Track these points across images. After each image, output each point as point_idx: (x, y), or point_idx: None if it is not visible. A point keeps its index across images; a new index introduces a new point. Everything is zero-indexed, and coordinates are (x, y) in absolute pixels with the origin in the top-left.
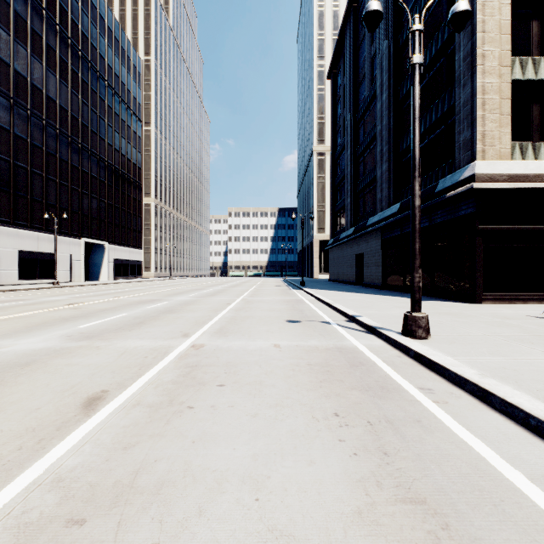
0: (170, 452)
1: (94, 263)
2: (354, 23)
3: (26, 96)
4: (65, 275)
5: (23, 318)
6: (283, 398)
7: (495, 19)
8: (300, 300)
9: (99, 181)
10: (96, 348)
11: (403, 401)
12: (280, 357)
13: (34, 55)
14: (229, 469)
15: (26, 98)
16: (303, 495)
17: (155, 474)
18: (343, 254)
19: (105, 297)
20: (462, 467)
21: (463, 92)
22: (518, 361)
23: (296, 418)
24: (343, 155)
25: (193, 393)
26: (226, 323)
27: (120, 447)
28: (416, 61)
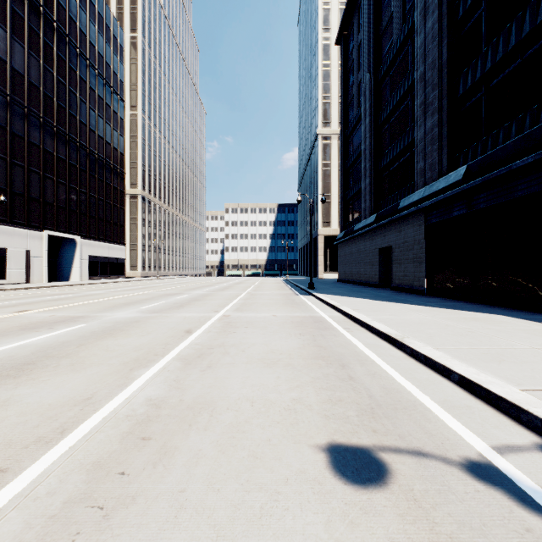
0: None
1: (64, 260)
2: None
3: None
4: (19, 275)
5: None
6: None
7: None
8: (320, 320)
9: (68, 164)
10: None
11: None
12: None
13: None
14: None
15: None
16: None
17: None
18: (359, 249)
19: (5, 310)
20: None
21: None
22: None
23: None
24: (357, 130)
25: None
26: (71, 495)
27: None
28: None
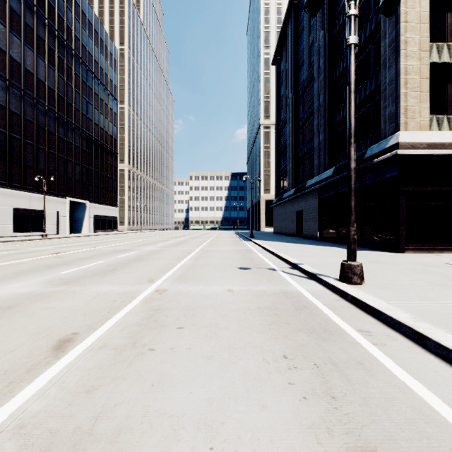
0: (130, 396)
1: (77, 218)
2: (295, 17)
3: (20, 78)
4: (52, 229)
5: (12, 265)
6: (236, 340)
7: (416, 10)
8: (250, 250)
9: (81, 150)
10: (72, 293)
11: (345, 343)
12: (233, 301)
13: (26, 44)
14: (185, 414)
15: (20, 80)
16: (257, 444)
17: (113, 420)
18: (286, 211)
19: (85, 247)
20: (407, 412)
21: (388, 73)
22: (444, 305)
23: (248, 360)
24: (286, 128)
25: (154, 336)
26: (186, 270)
27: (83, 390)
28: (351, 42)
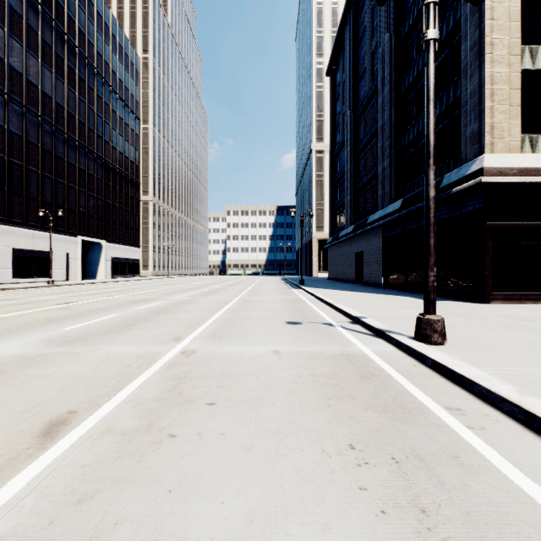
0: (137, 509)
1: (91, 261)
2: (354, 18)
3: (21, 92)
4: (61, 274)
5: (6, 319)
6: (285, 422)
7: (505, 5)
8: (300, 299)
9: (96, 179)
10: (75, 355)
11: (430, 427)
12: (280, 366)
13: (29, 51)
14: (213, 540)
15: (21, 94)
16: None
17: None
18: (343, 252)
19: (99, 296)
20: (532, 535)
21: (470, 82)
22: None
23: (301, 452)
24: (343, 153)
25: (177, 415)
26: (222, 325)
27: (72, 500)
28: (430, 37)
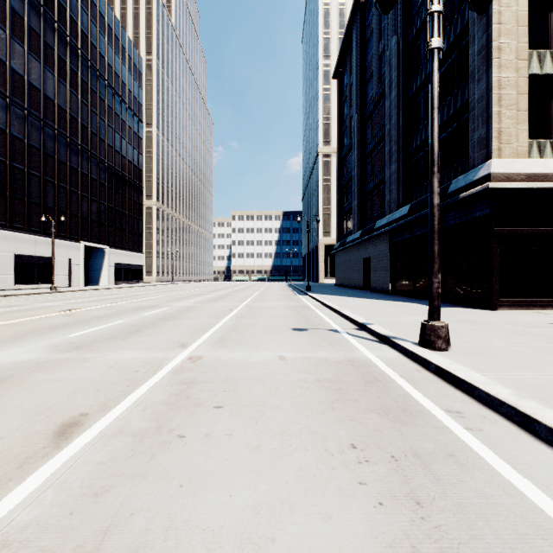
0: (151, 501)
1: (94, 267)
2: (361, 20)
3: (23, 95)
4: (63, 280)
5: (11, 326)
6: (290, 423)
7: (512, 10)
8: (306, 306)
9: (98, 183)
10: (83, 361)
11: (430, 428)
12: (285, 371)
13: (31, 53)
14: (222, 527)
15: (23, 97)
16: None
17: (128, 535)
18: (350, 258)
19: (103, 302)
20: (518, 523)
21: (478, 87)
22: None
23: (305, 451)
24: (350, 157)
25: (185, 418)
26: (227, 331)
27: (90, 493)
28: (434, 45)
